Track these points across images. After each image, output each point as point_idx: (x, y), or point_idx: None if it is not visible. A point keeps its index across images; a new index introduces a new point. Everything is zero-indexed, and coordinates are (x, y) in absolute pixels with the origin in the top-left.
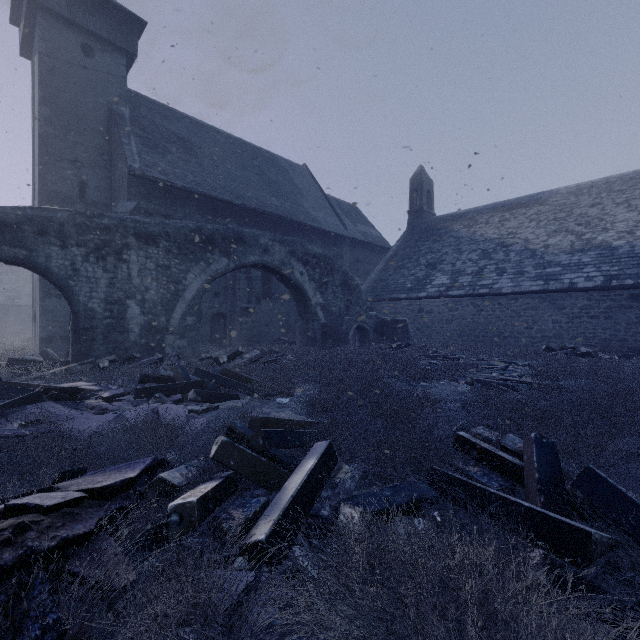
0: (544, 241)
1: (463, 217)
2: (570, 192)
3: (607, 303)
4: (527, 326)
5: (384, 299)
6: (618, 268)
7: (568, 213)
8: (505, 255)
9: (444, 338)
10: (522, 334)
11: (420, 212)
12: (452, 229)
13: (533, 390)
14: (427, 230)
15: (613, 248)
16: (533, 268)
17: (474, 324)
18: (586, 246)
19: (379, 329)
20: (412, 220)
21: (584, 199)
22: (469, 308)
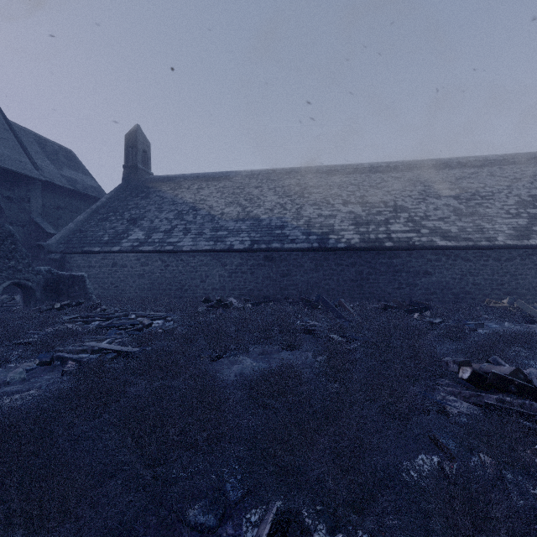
0: (222, 209)
1: (172, 180)
2: (247, 175)
3: (252, 262)
4: (202, 280)
5: (76, 251)
6: (260, 235)
7: (242, 190)
8: (194, 217)
9: (137, 292)
10: (198, 287)
11: (135, 169)
12: (161, 189)
13: (4, 394)
14: (140, 187)
15: (260, 220)
16: (210, 230)
17: (162, 278)
18: (246, 217)
19: (53, 286)
20: (127, 175)
21: (253, 182)
22: (158, 263)
